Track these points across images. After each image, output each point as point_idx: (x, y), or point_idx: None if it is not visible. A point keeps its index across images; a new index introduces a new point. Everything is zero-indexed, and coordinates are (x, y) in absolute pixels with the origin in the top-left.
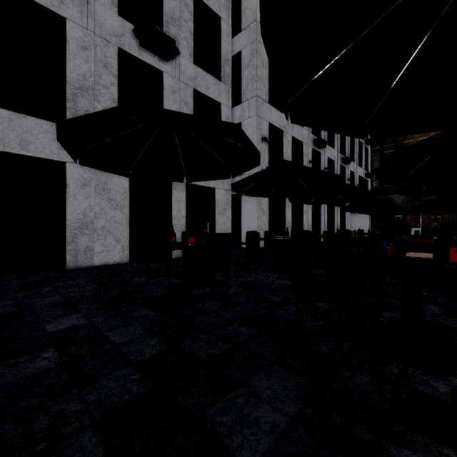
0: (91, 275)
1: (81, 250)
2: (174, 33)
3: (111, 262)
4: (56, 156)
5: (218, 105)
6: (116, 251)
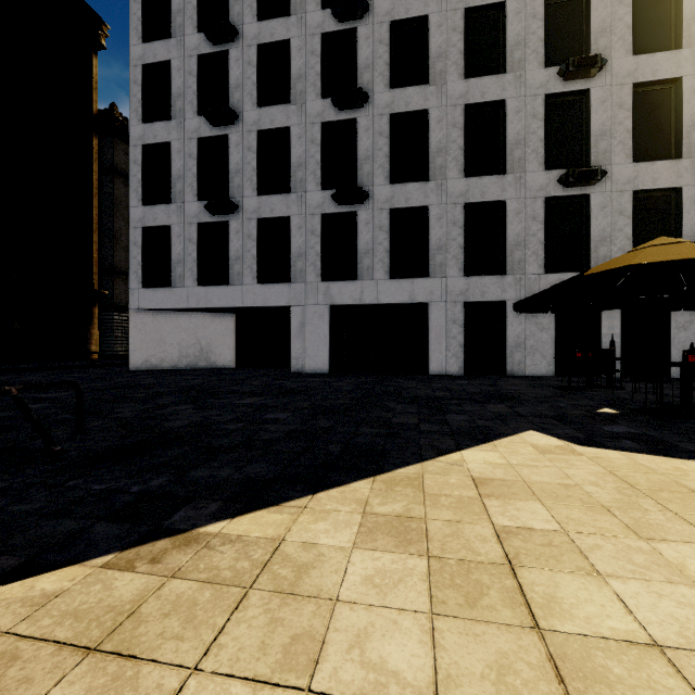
0: (523, 379)
1: (515, 363)
2: (604, 147)
3: (538, 374)
4: (500, 298)
5: (678, 189)
6: (542, 366)
